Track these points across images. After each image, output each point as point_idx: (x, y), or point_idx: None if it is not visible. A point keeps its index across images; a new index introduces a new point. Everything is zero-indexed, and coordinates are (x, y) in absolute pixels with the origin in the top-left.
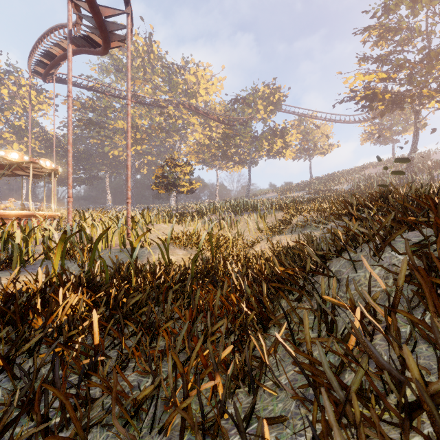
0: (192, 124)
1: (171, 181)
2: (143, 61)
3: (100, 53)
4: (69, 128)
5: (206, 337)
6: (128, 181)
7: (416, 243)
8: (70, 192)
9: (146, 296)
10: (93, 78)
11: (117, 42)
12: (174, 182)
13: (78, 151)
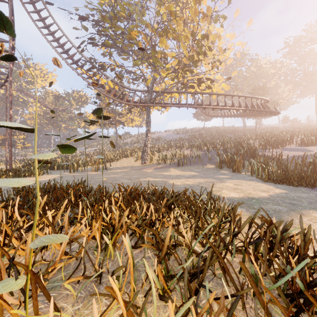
0: (31, 103)
1: None
2: None
3: None
4: None
5: None
6: None
7: None
8: None
9: None
10: None
11: None
12: (12, 144)
13: None
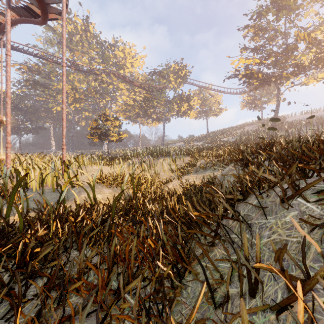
0: (121, 89)
1: (103, 132)
2: (81, 37)
3: (39, 22)
4: (8, 83)
5: (119, 297)
6: (63, 130)
7: (321, 191)
8: (8, 139)
9: (62, 244)
10: (39, 48)
11: (55, 14)
12: (105, 133)
13: (25, 106)
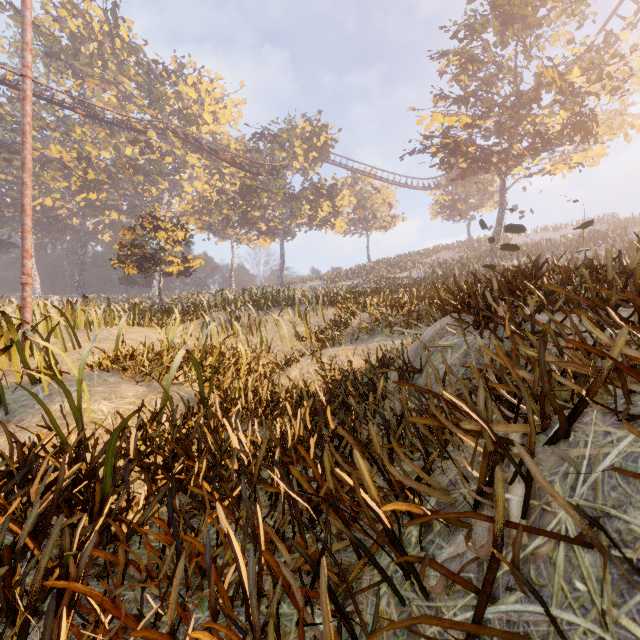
0: (191, 166)
1: (148, 254)
2: (101, 49)
3: None
4: None
5: None
6: (26, 238)
7: None
8: None
9: None
10: None
11: None
12: (153, 256)
13: None
